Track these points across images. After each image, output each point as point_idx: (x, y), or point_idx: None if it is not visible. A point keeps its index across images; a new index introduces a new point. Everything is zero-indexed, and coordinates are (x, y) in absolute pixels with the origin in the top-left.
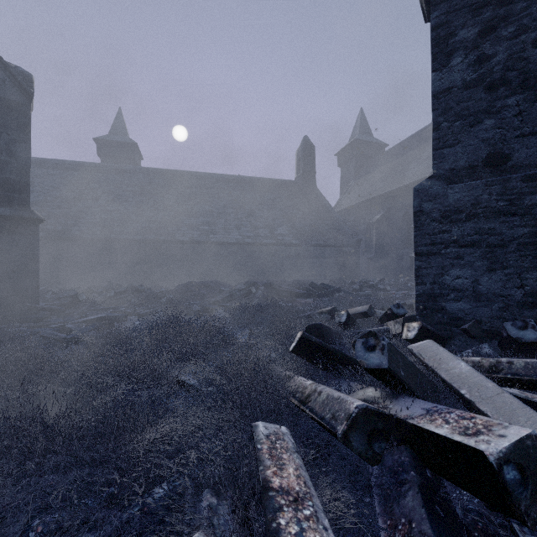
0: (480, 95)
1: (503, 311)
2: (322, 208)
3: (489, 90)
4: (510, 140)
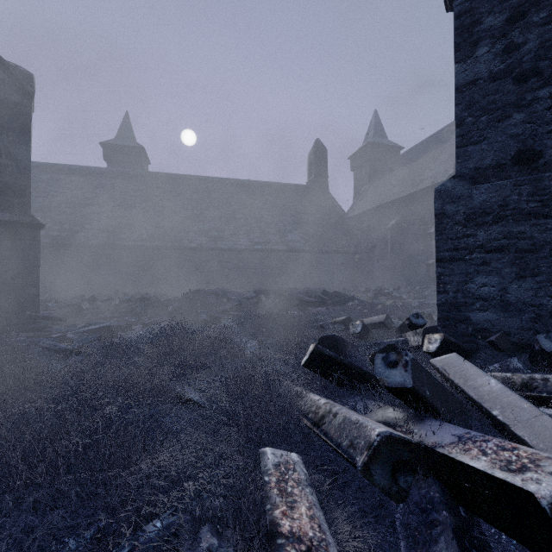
0: (508, 87)
1: (535, 322)
2: (335, 213)
3: (518, 81)
4: (542, 136)
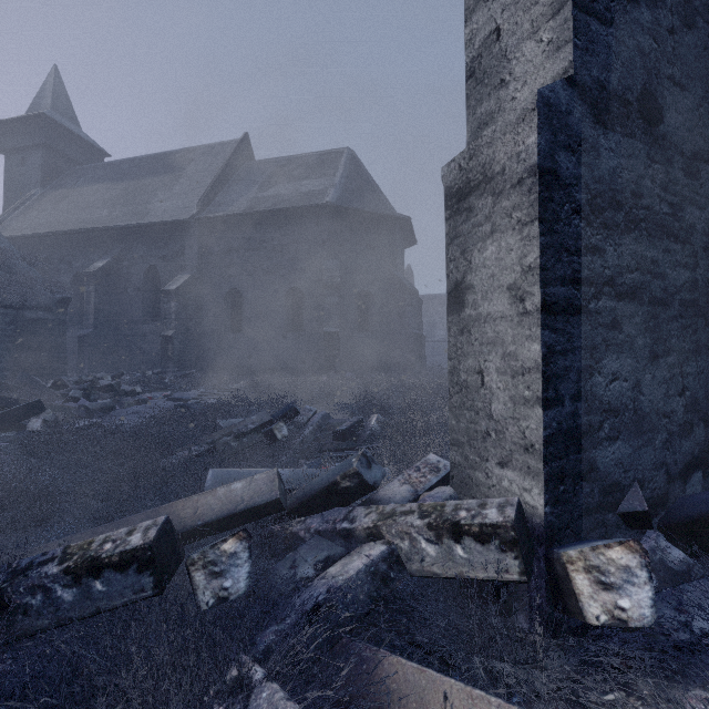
0: None
1: (667, 449)
2: None
3: None
4: (664, 79)
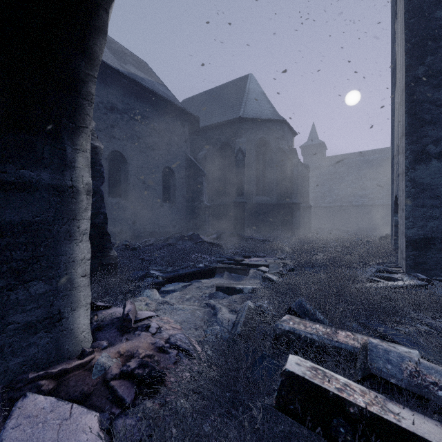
0: None
1: None
2: None
3: None
4: None
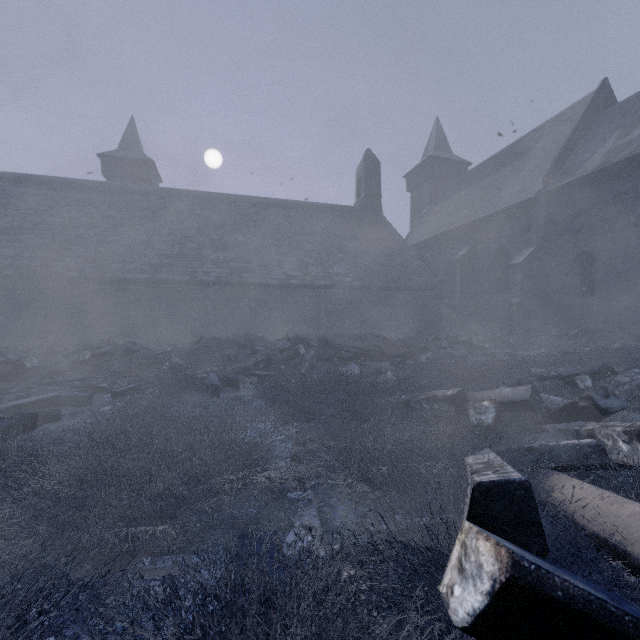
0: None
1: None
2: (391, 241)
3: None
4: None
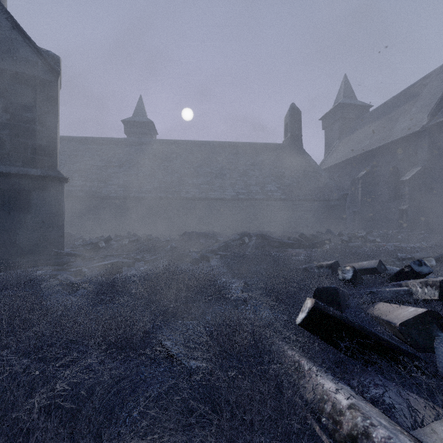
0: None
1: None
2: (308, 166)
3: None
4: None
